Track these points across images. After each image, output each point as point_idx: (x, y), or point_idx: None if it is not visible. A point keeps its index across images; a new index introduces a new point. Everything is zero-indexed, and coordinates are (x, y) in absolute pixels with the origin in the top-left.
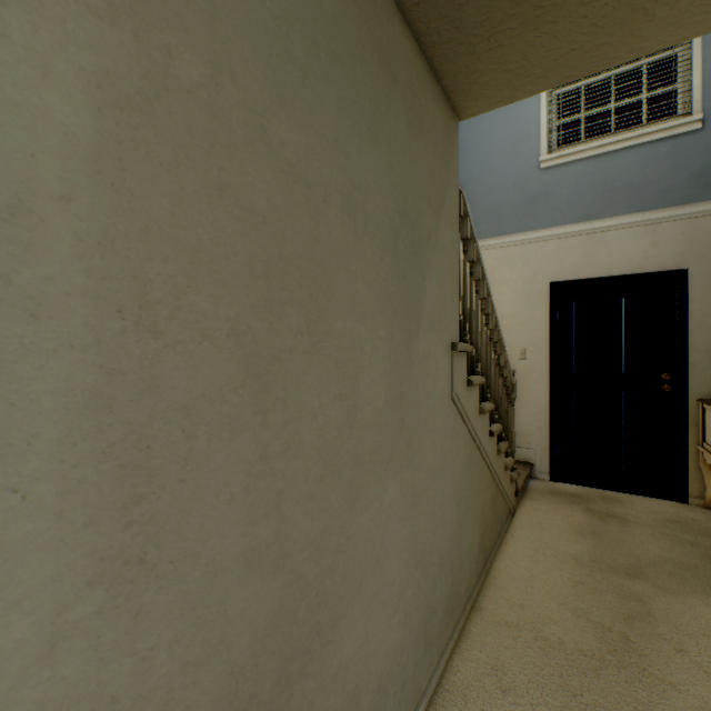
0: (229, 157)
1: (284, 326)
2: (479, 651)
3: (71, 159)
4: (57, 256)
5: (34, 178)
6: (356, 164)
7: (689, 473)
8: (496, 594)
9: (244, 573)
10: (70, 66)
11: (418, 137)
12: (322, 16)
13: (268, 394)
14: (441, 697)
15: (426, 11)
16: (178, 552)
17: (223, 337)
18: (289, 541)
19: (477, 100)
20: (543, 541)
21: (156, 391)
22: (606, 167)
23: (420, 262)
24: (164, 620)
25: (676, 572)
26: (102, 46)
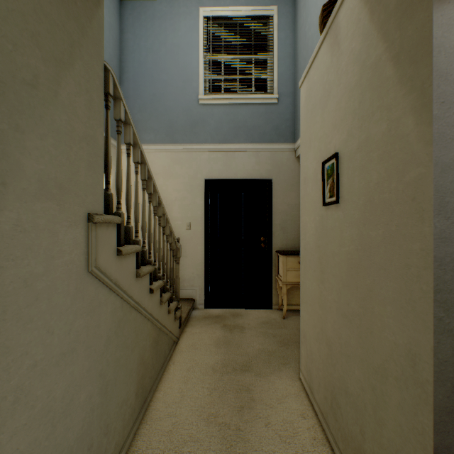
0: None
1: None
2: None
3: None
4: None
5: None
6: None
7: (272, 292)
8: (150, 429)
9: None
10: None
11: None
12: None
13: None
14: None
15: None
16: None
17: None
18: None
19: None
20: (195, 360)
21: None
22: (235, 112)
23: (8, 105)
24: None
25: (266, 359)
26: None
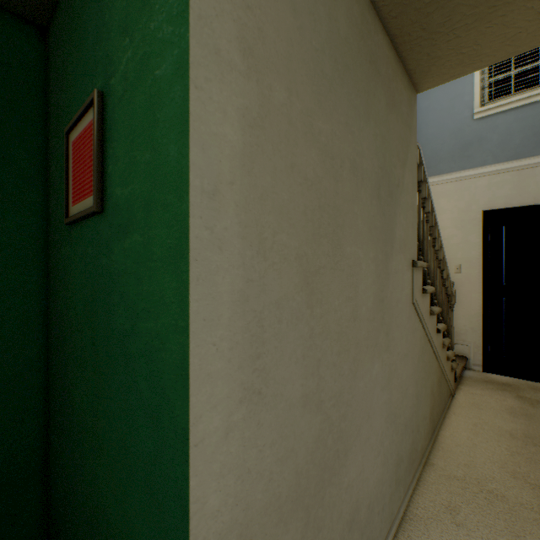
0: (295, 146)
1: (321, 251)
2: (434, 494)
3: (233, 160)
4: (228, 215)
5: (220, 173)
6: (356, 138)
7: None
8: (444, 455)
9: (302, 409)
10: (233, 108)
11: (391, 111)
12: (339, 41)
13: (313, 296)
14: (407, 523)
15: (401, 21)
16: (274, 390)
17: (293, 259)
18: (323, 393)
19: (433, 77)
20: (481, 418)
21: (265, 292)
22: (534, 113)
23: (393, 202)
24: (268, 430)
25: None
26: (244, 92)
